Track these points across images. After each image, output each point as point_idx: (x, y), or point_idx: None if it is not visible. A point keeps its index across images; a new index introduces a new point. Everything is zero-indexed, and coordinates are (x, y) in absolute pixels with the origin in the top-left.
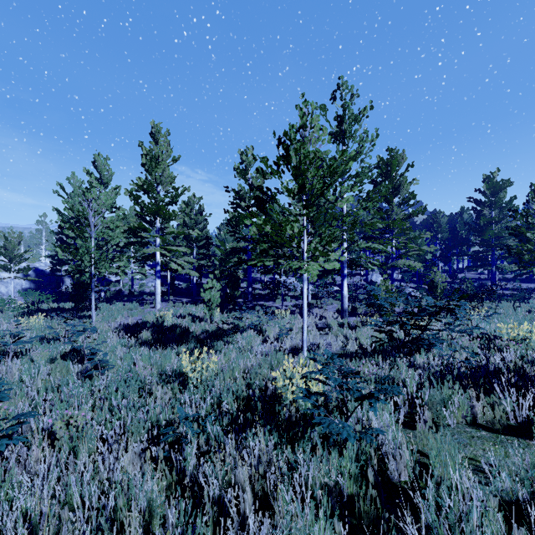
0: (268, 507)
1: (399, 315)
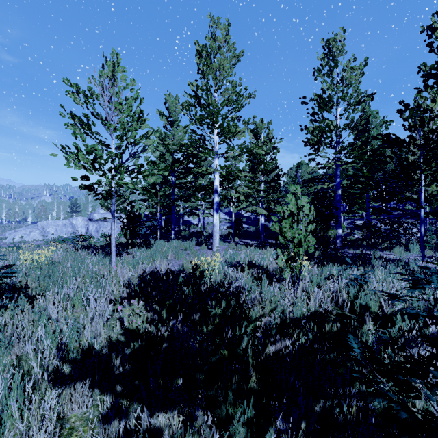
0: None
1: None
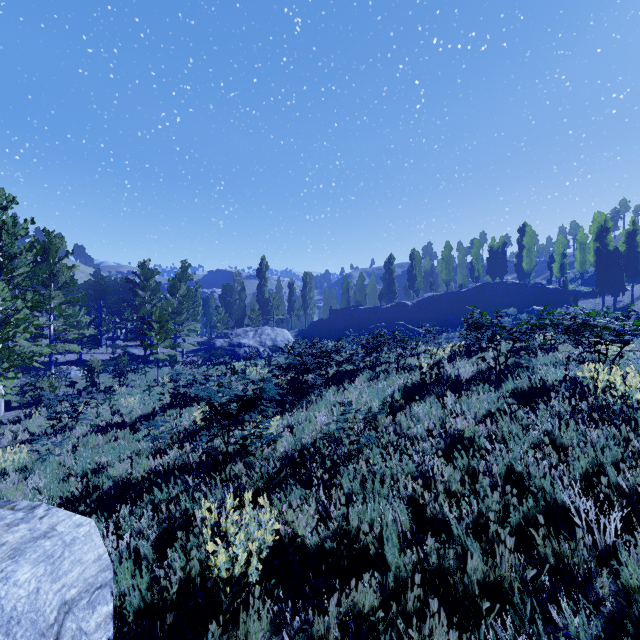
0: (26, 485)
1: (61, 400)
